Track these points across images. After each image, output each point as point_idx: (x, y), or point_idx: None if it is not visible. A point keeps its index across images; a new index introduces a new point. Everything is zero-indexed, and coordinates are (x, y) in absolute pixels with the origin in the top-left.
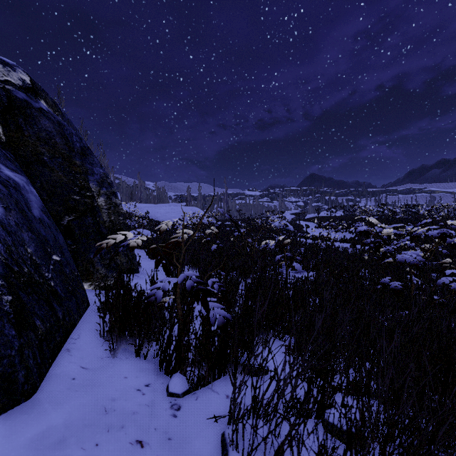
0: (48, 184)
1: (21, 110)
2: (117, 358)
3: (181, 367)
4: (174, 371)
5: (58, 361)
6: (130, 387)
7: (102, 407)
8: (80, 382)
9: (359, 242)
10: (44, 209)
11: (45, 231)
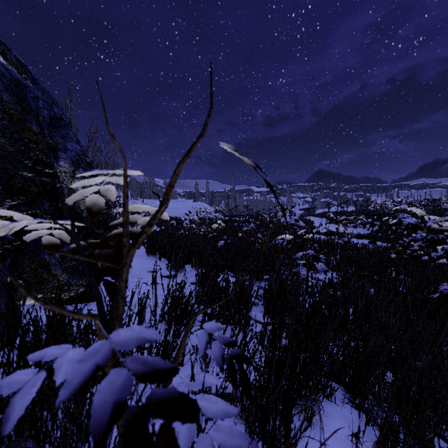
0: None
1: None
2: None
3: None
4: None
5: None
6: None
7: None
8: None
9: (379, 238)
10: None
11: None
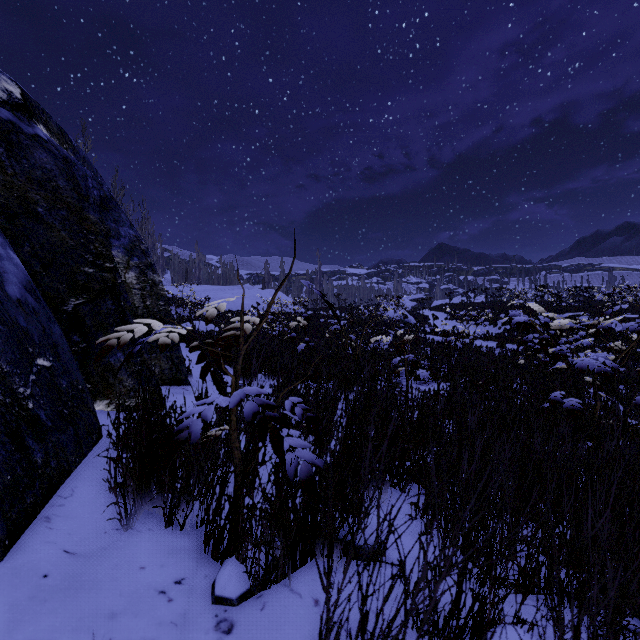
0: (44, 249)
1: (1, 135)
2: (133, 531)
3: (238, 548)
4: (226, 555)
5: (24, 541)
6: (148, 588)
7: (89, 633)
8: (55, 582)
9: (510, 340)
10: (30, 285)
11: (27, 319)
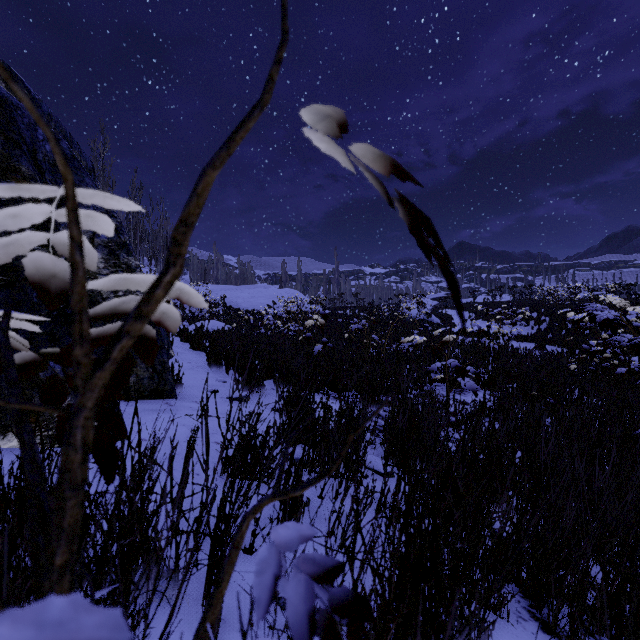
0: None
1: None
2: None
3: None
4: None
5: None
6: None
7: None
8: None
9: (549, 341)
10: None
11: None
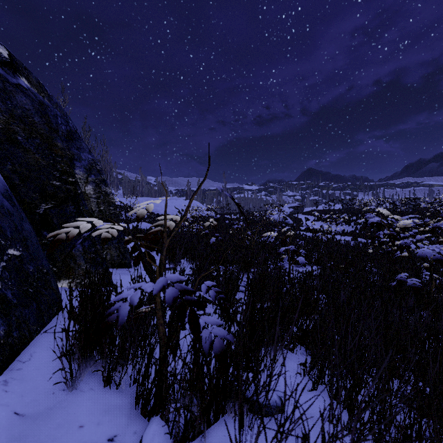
0: (22, 167)
1: None
2: (77, 391)
3: (162, 409)
4: (152, 413)
5: None
6: None
7: None
8: None
9: (360, 235)
10: (7, 193)
11: (2, 219)
